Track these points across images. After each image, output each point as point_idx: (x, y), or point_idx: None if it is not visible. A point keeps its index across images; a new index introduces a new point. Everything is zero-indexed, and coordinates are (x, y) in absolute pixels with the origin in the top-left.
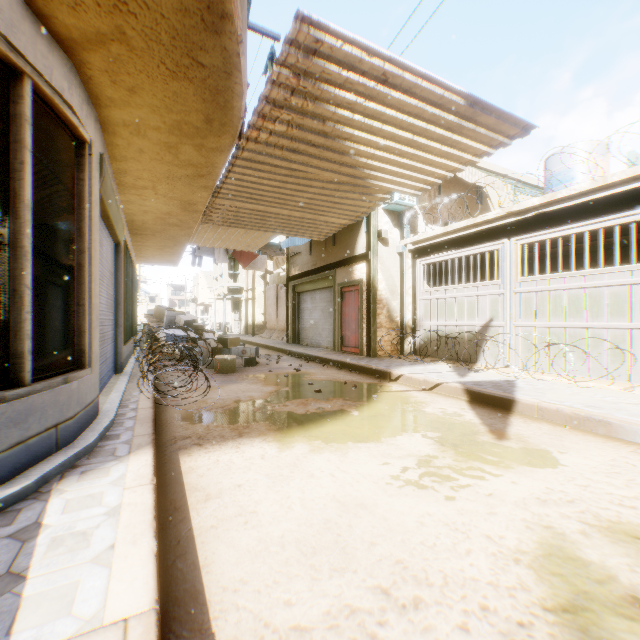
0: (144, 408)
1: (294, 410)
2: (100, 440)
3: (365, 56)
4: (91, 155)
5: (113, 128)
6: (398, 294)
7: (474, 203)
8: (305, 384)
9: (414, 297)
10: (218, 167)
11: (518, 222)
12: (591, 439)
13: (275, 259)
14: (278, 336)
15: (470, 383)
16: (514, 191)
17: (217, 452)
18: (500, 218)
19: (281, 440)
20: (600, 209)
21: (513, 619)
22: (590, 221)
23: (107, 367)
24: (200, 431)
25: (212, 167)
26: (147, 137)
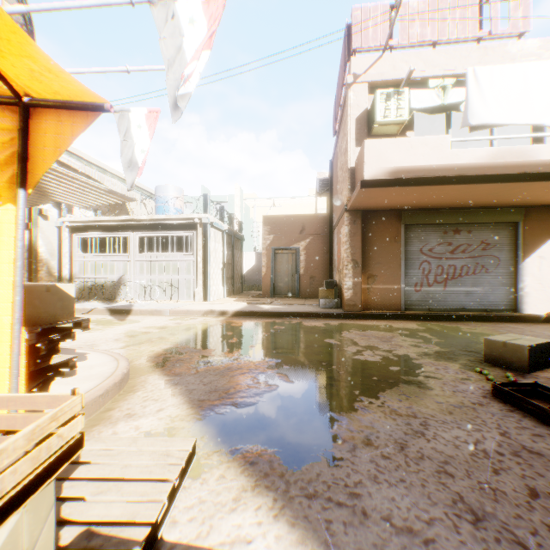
0: None
1: None
2: None
3: (66, 172)
4: None
5: None
6: (58, 256)
7: None
8: None
9: (72, 259)
10: None
11: (138, 225)
12: (155, 316)
13: None
14: None
15: (111, 307)
16: (142, 195)
17: None
18: (129, 220)
19: None
20: (170, 228)
21: (118, 338)
22: (166, 232)
23: None
24: None
25: None
26: None
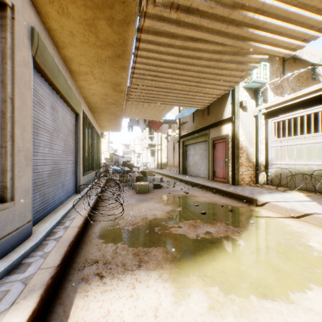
0: (73, 227)
1: (186, 233)
2: (6, 273)
3: None
4: (14, 19)
5: (43, 8)
6: (253, 143)
7: (309, 80)
8: (192, 205)
9: (266, 145)
10: (128, 44)
11: None
12: None
13: (172, 126)
14: (174, 170)
15: None
16: None
17: (112, 293)
18: None
19: (176, 279)
20: None
21: None
22: None
23: (64, 191)
24: (108, 254)
25: (124, 45)
26: (70, 16)
